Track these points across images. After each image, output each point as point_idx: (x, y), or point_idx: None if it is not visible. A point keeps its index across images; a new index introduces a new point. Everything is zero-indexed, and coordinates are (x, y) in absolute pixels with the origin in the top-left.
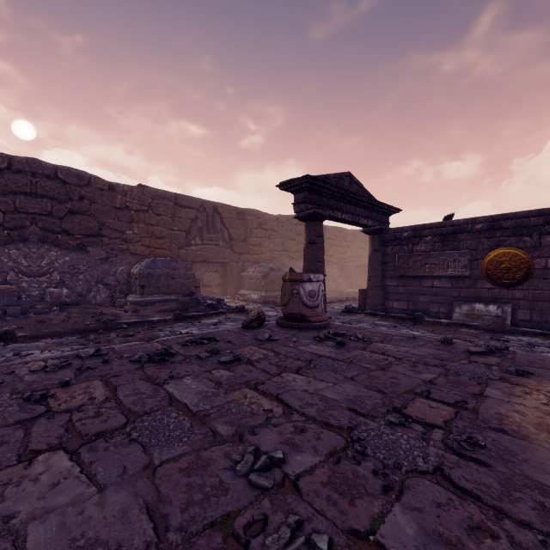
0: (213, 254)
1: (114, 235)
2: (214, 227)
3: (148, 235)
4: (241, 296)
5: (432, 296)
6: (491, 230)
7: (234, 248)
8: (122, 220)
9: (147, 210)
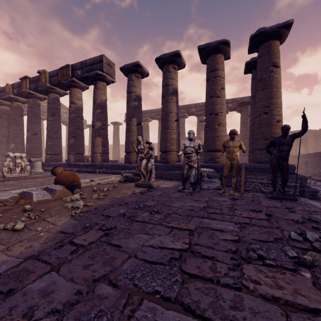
0: None
1: None
2: None
3: None
4: None
5: None
6: None
7: None
8: None
9: None
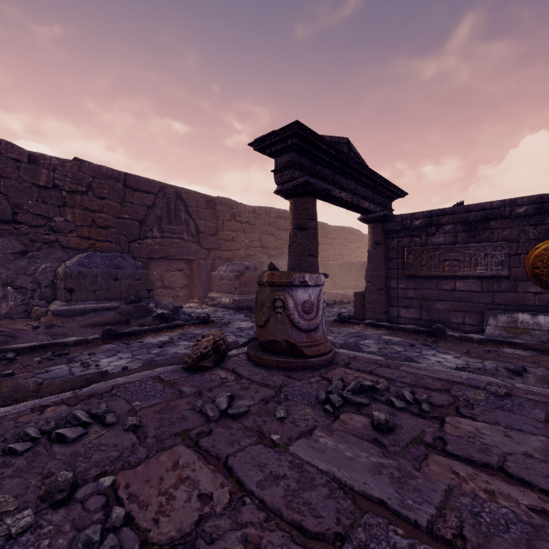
0: (176, 250)
1: (36, 222)
2: (177, 217)
3: (86, 223)
4: (210, 300)
5: (454, 303)
6: (539, 215)
7: (202, 243)
8: (49, 203)
9: (85, 192)
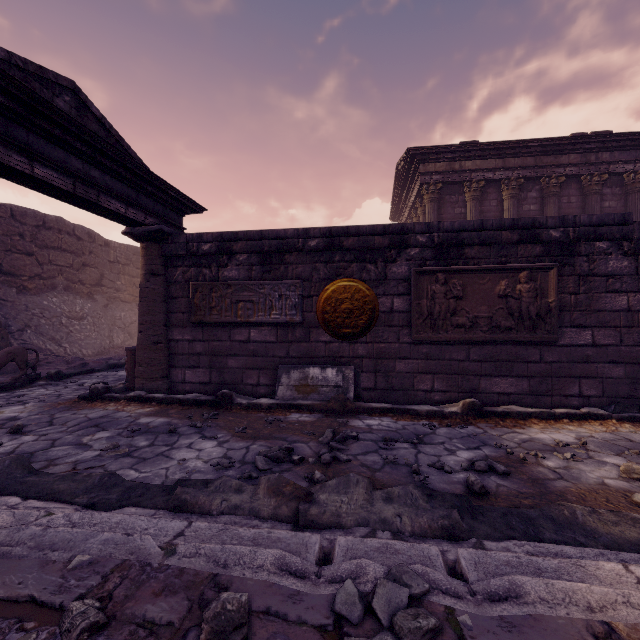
0: None
1: None
2: None
3: None
4: None
5: (249, 358)
6: (329, 251)
7: None
8: None
9: None
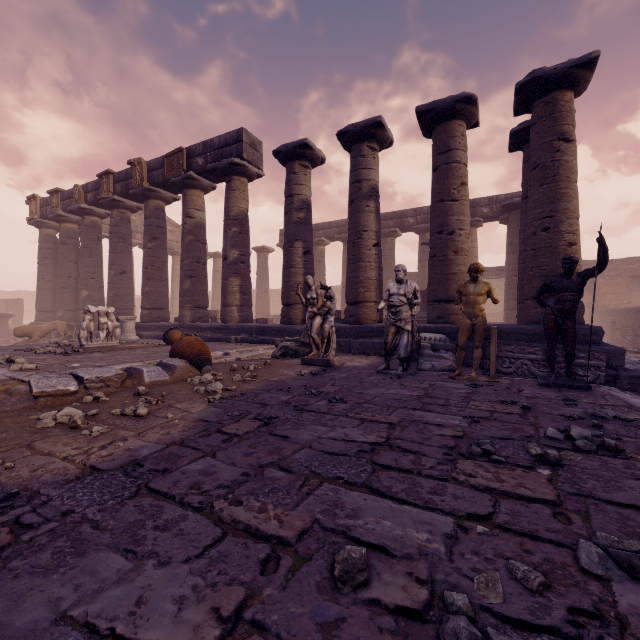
0: None
1: None
2: None
3: None
4: None
5: None
6: None
7: None
8: None
9: None
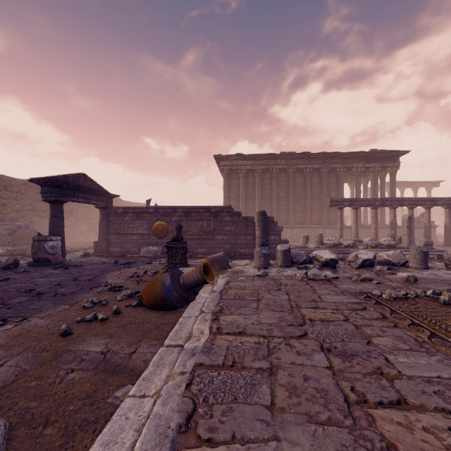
0: None
1: None
2: None
3: None
4: None
5: (133, 244)
6: (155, 213)
7: None
8: None
9: None
